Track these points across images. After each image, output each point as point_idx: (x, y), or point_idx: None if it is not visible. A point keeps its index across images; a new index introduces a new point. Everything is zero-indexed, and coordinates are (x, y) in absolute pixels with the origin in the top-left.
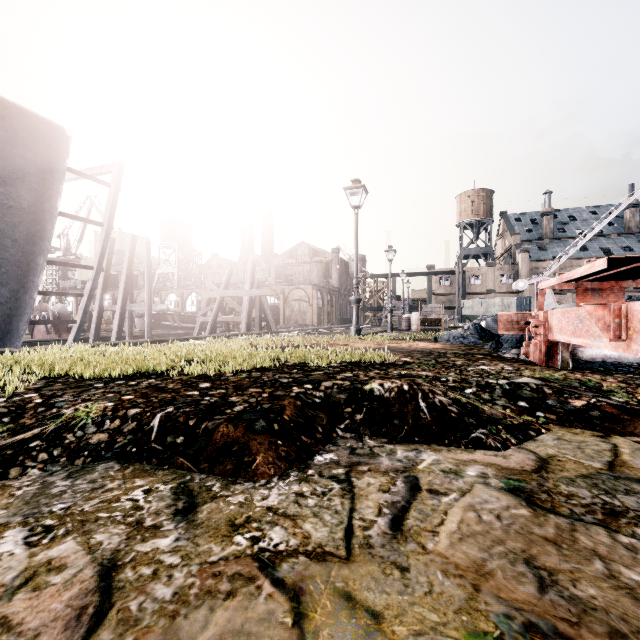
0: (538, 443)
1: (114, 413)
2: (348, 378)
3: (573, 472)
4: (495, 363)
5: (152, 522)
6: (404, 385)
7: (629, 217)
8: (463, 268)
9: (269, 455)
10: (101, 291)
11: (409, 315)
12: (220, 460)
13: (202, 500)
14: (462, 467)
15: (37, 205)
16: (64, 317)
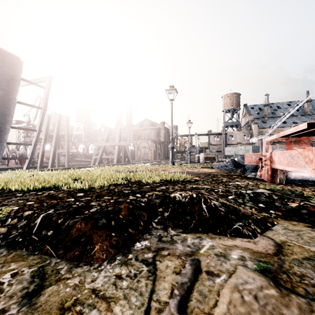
0: (273, 232)
1: (15, 214)
2: (162, 190)
3: (299, 255)
4: (244, 180)
5: (3, 306)
6: (193, 195)
7: (306, 107)
8: (225, 132)
9: (104, 244)
10: (43, 143)
11: (199, 155)
12: (72, 248)
13: (49, 283)
14: (228, 251)
15: (5, 97)
16: (24, 156)
